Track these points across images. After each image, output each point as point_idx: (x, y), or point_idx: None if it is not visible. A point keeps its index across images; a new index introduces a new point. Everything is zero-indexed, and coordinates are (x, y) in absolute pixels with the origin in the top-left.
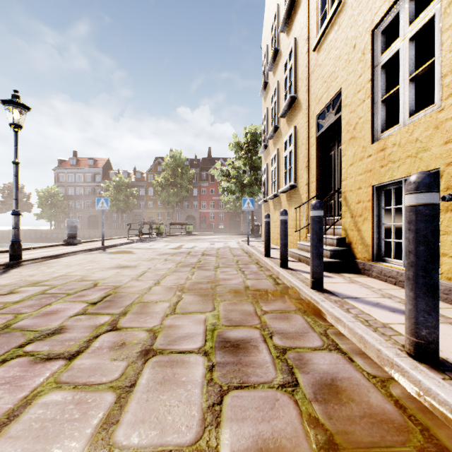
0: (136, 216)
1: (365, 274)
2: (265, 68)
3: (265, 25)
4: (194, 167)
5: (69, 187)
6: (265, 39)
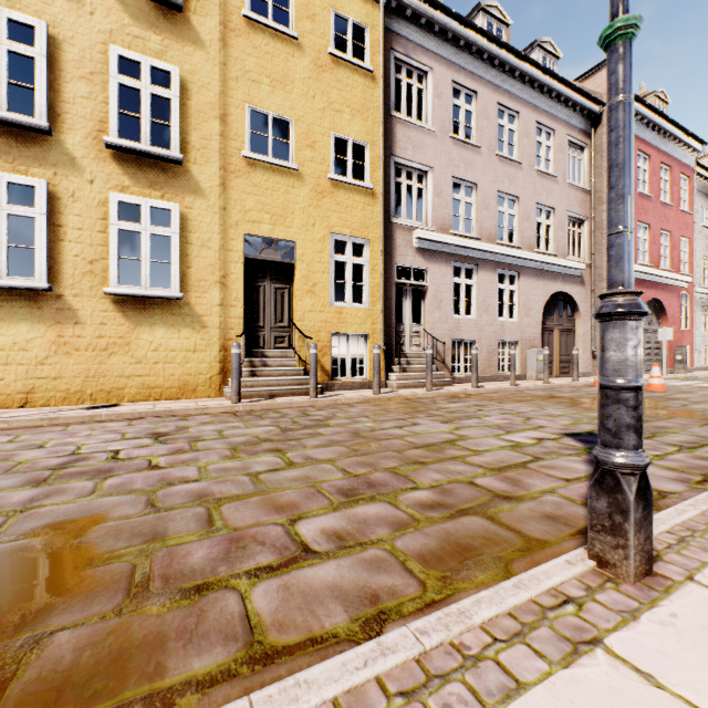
0: None
1: (329, 390)
2: None
3: None
4: None
5: None
6: None
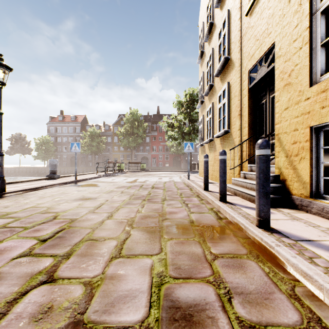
0: (105, 157)
1: (303, 210)
2: (201, 41)
3: (201, 7)
4: (147, 121)
5: (57, 136)
6: (201, 18)
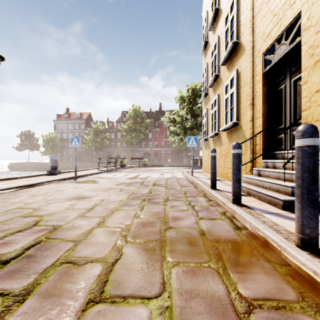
0: (109, 153)
1: None
2: (205, 31)
3: None
4: (149, 117)
5: (64, 133)
6: (205, 7)
